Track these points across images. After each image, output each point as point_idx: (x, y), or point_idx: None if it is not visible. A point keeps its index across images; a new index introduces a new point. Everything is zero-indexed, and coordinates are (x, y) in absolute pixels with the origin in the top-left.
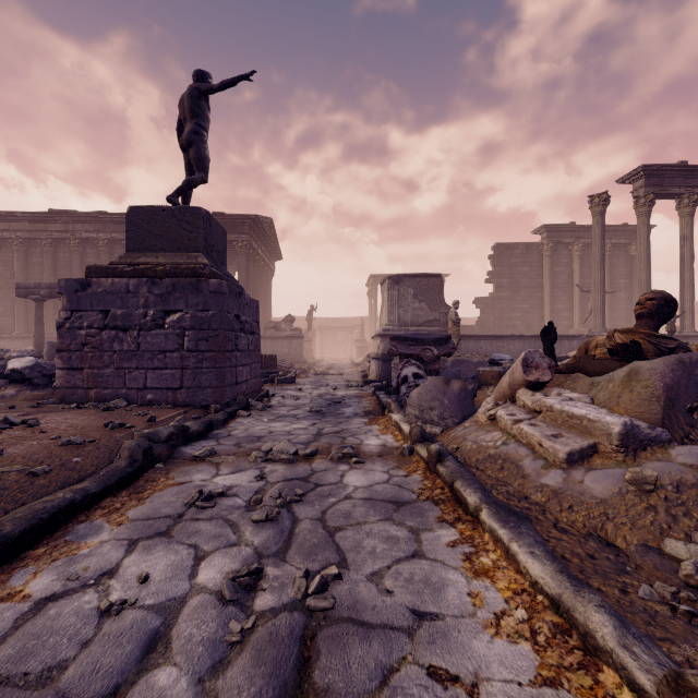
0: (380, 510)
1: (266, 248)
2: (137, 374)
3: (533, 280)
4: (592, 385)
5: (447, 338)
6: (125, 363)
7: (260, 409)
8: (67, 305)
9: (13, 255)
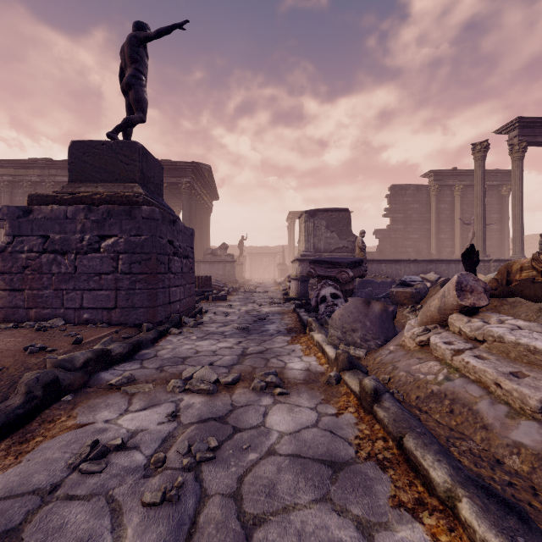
0: (312, 480)
1: (206, 189)
2: (74, 295)
3: (422, 215)
4: (540, 312)
5: (360, 262)
6: (63, 285)
7: (191, 326)
8: (9, 231)
9: (0, 195)
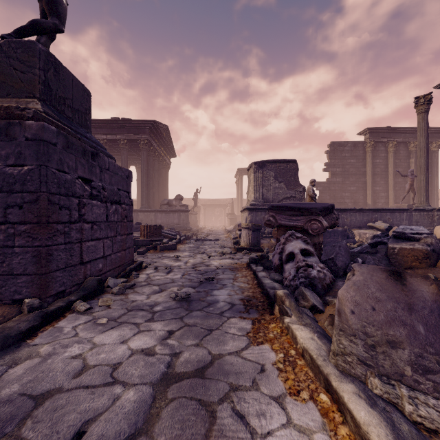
0: None
1: (164, 147)
2: None
3: (359, 169)
4: None
5: (331, 208)
6: None
7: (114, 293)
8: None
9: None
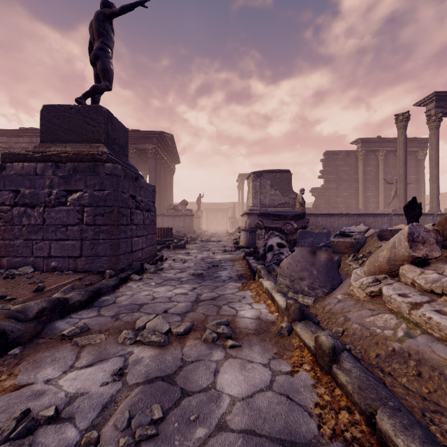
0: None
1: (169, 155)
2: (43, 245)
3: (351, 176)
4: None
5: (303, 214)
6: (33, 235)
7: (151, 272)
8: None
9: None
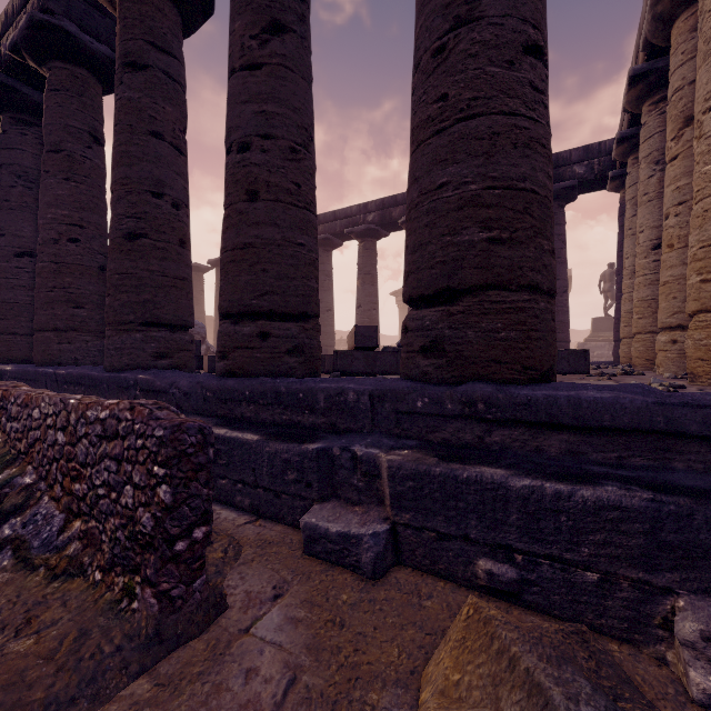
0: None
1: None
2: None
3: None
4: None
5: None
6: None
7: None
8: None
9: None
